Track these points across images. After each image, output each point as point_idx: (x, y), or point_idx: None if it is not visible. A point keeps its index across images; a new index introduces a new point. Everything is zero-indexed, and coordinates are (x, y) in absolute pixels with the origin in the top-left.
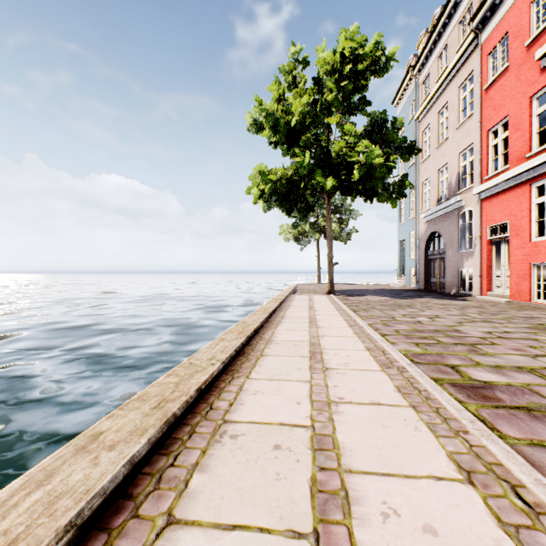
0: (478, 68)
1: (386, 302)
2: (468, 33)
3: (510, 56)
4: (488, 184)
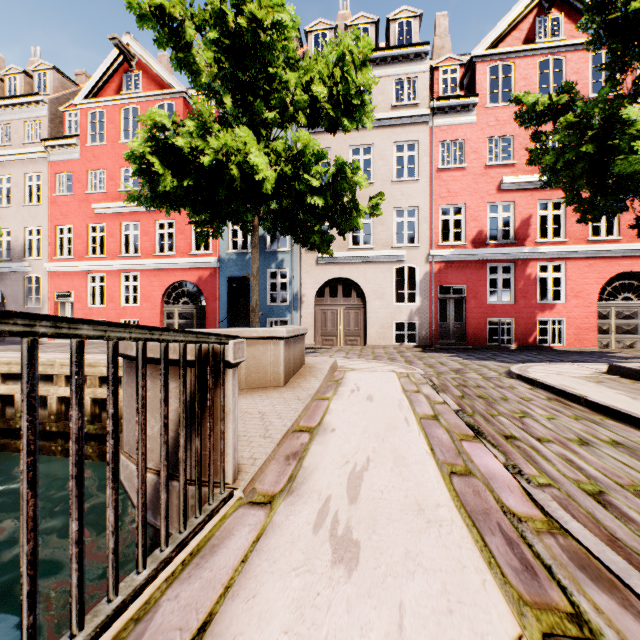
0: (47, 175)
1: None
2: (38, 142)
3: (75, 190)
4: (59, 264)
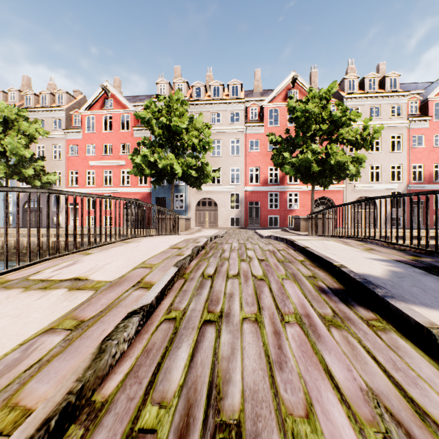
0: (65, 146)
1: None
2: (60, 129)
3: (79, 153)
4: (72, 189)
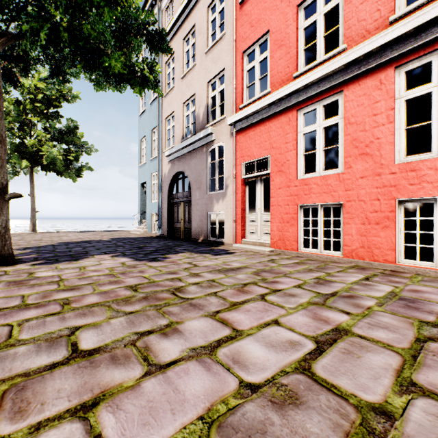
0: None
1: (124, 280)
2: None
3: None
4: (248, 110)
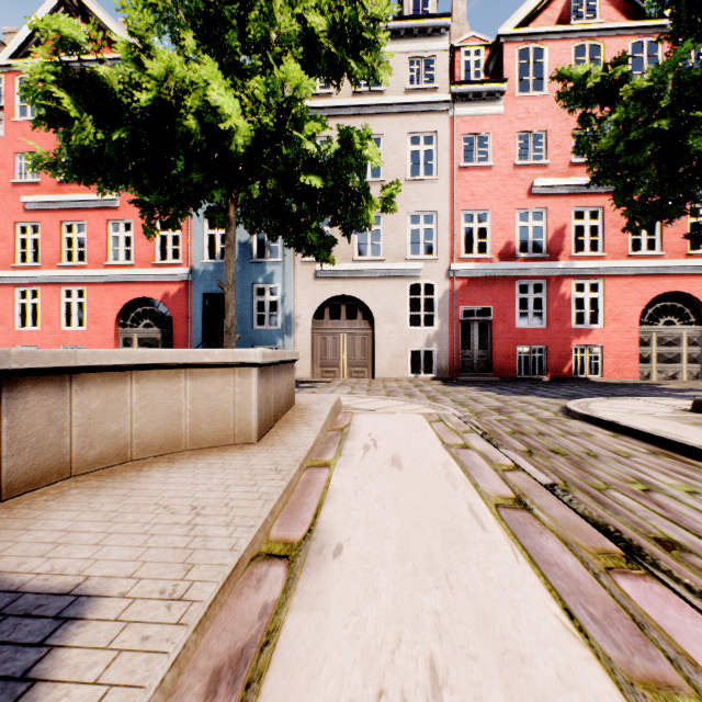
0: None
1: None
2: None
3: None
4: None
